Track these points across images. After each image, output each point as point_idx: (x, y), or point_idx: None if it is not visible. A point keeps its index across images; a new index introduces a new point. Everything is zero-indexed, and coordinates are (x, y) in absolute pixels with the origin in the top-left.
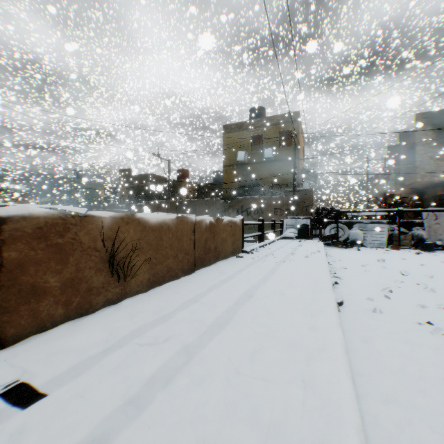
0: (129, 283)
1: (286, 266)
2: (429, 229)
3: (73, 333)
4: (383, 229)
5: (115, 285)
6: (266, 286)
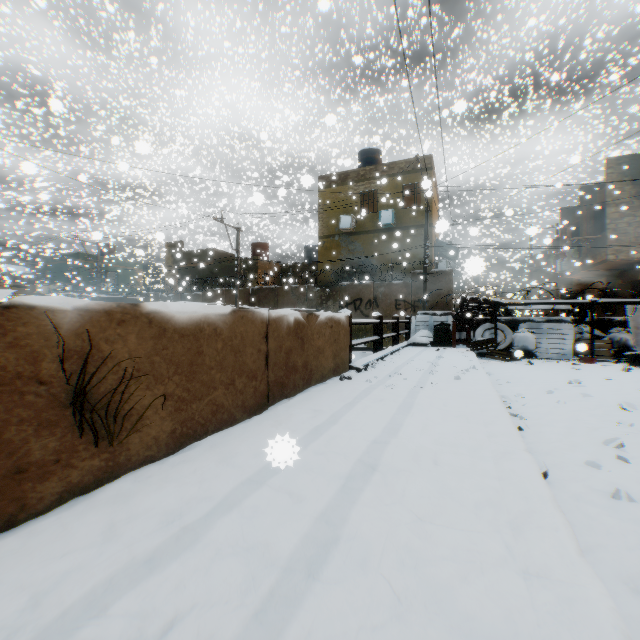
0: (126, 444)
1: (427, 397)
2: (637, 332)
3: None
4: (566, 332)
5: (90, 452)
6: (399, 441)
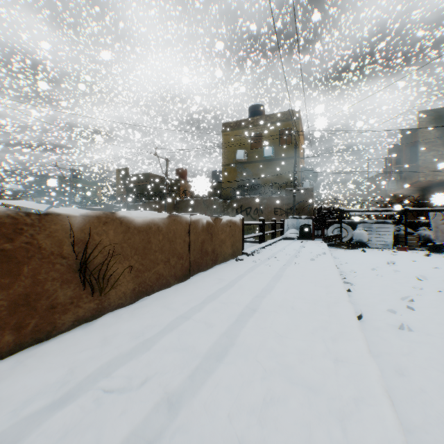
0: (108, 295)
1: (291, 271)
2: (436, 230)
3: (21, 370)
4: (388, 230)
5: (89, 299)
6: (271, 296)
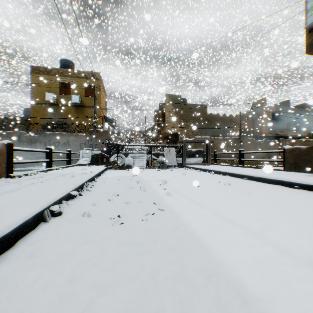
0: None
1: (35, 186)
2: (167, 157)
3: None
4: (144, 157)
5: None
6: None
